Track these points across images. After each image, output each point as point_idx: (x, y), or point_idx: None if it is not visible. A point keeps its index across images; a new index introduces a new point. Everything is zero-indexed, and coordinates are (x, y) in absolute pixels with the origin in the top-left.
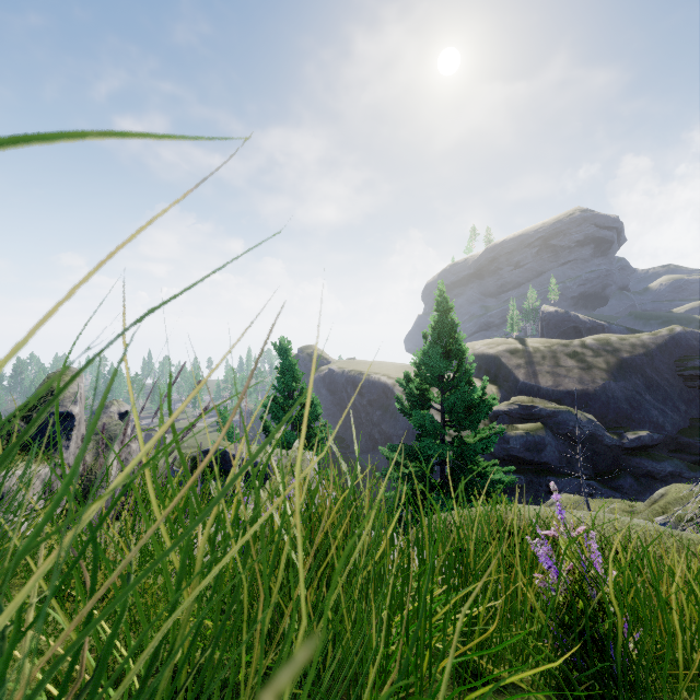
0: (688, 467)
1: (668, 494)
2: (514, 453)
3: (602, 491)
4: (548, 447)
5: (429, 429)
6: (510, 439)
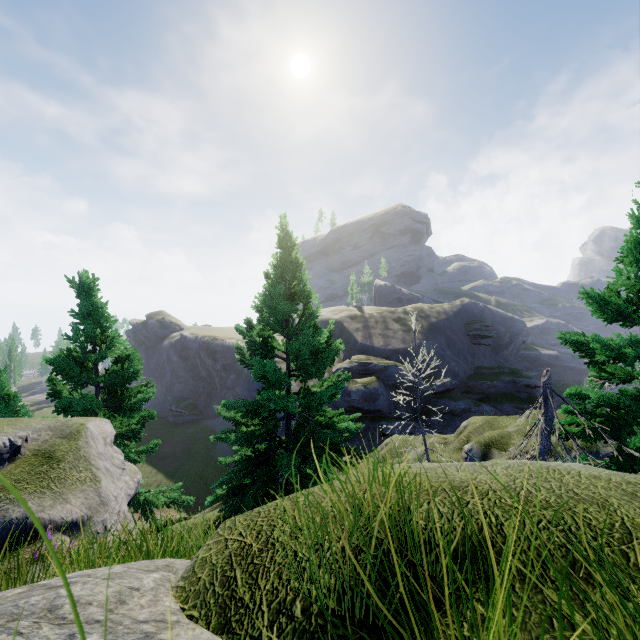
0: (474, 403)
1: (470, 425)
2: (355, 404)
3: (419, 429)
4: (381, 397)
5: (273, 379)
6: (351, 392)
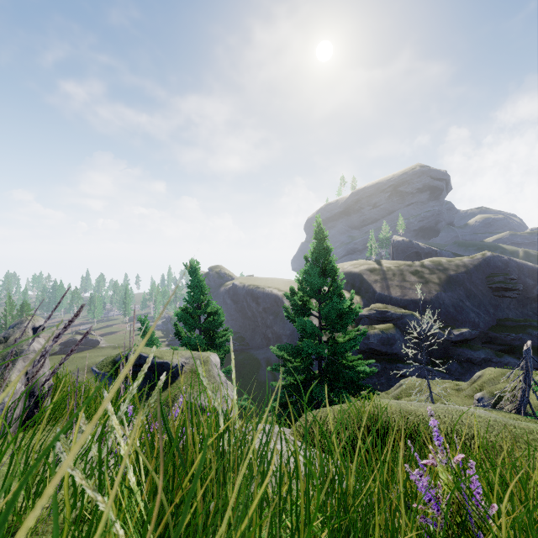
0: (495, 354)
1: (484, 376)
2: (373, 347)
3: (436, 374)
4: (397, 342)
5: (309, 332)
6: (370, 336)
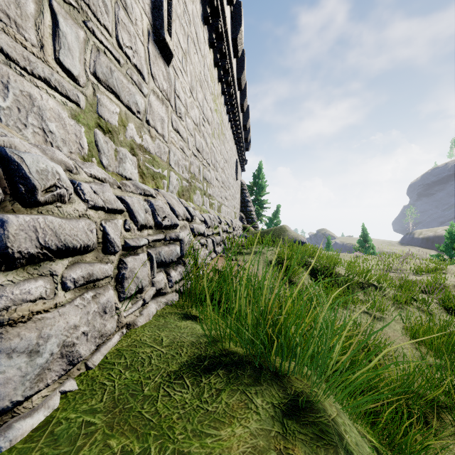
0: None
1: None
2: None
3: None
4: None
5: None
6: None
